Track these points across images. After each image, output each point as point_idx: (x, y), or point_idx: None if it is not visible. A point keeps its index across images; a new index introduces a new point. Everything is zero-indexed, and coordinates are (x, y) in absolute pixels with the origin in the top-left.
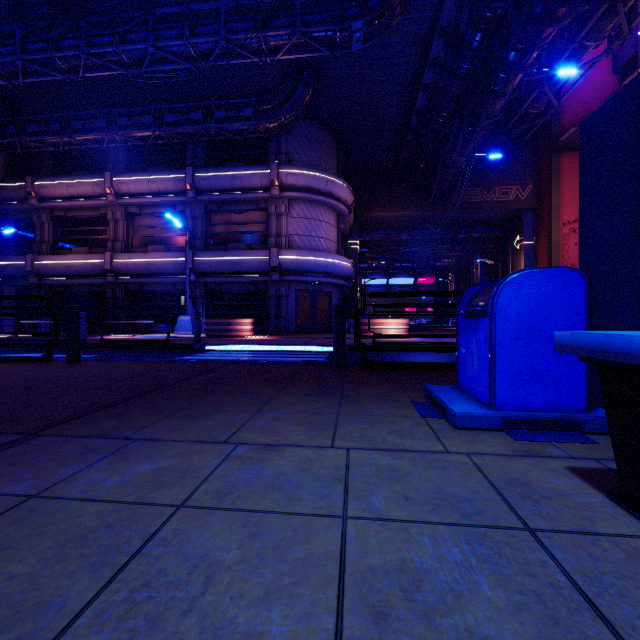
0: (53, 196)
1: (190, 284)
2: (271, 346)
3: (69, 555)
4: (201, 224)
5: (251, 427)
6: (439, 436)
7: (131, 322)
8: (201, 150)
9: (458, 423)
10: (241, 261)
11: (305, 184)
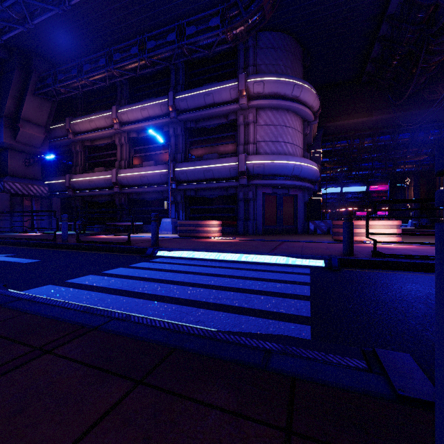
0: (82, 131)
1: (173, 191)
2: (229, 254)
3: None
4: (181, 140)
5: None
6: None
7: (125, 223)
8: (181, 77)
9: None
10: (212, 168)
11: (272, 90)
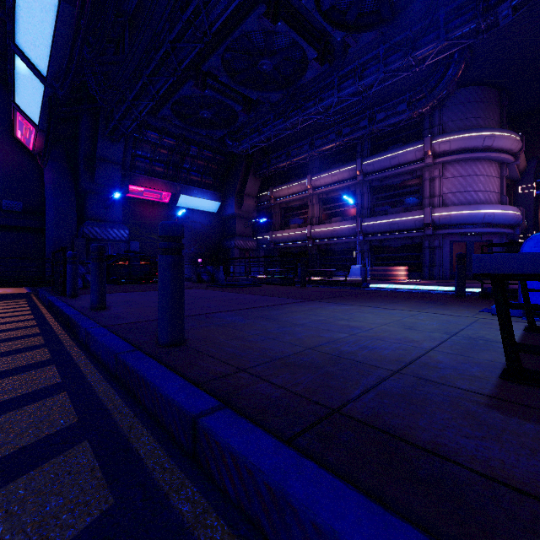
0: (281, 196)
1: (359, 242)
2: (418, 286)
3: (335, 312)
4: (367, 198)
5: (385, 306)
6: (476, 315)
7: (322, 269)
8: (367, 143)
9: (493, 312)
10: (398, 222)
11: (459, 147)
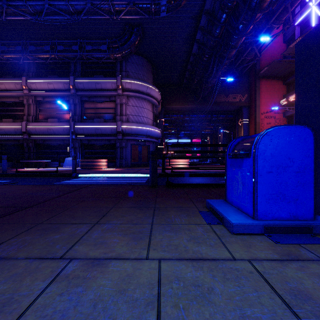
0: None
1: (72, 140)
2: (116, 174)
3: None
4: (78, 108)
5: (87, 239)
6: (224, 242)
7: (37, 161)
8: (78, 67)
9: (234, 230)
10: (101, 128)
11: (135, 88)
